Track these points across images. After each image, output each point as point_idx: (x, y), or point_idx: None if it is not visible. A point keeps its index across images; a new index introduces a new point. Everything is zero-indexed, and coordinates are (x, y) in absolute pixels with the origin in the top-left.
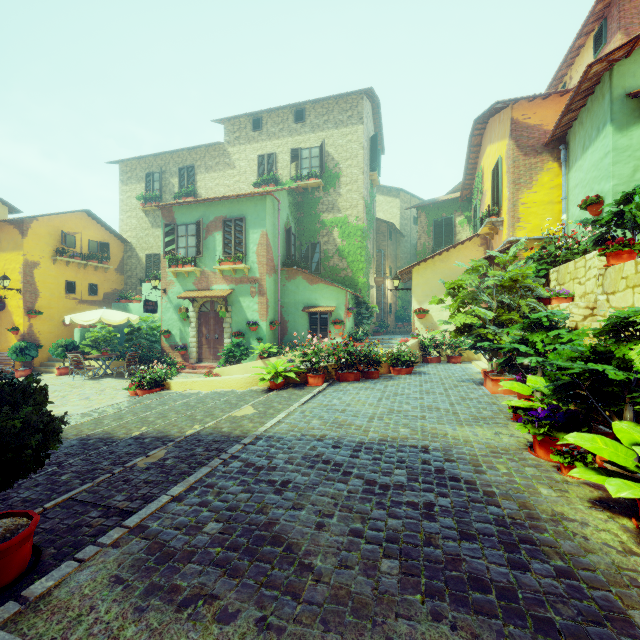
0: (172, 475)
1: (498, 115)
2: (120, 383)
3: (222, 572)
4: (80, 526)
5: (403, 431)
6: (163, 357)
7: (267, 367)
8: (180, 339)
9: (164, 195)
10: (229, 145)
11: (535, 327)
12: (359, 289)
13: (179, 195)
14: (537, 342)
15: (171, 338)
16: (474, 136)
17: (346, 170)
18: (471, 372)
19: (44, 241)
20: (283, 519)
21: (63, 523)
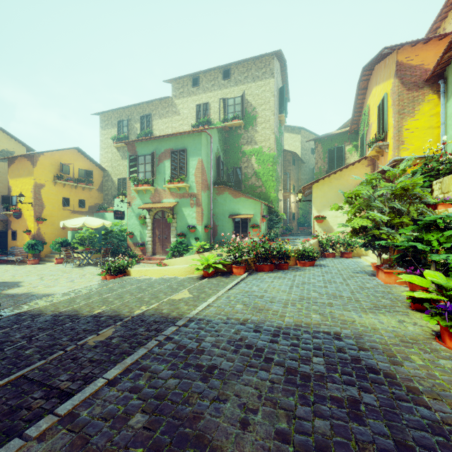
0: (114, 354)
1: (383, 61)
2: (97, 270)
3: None
4: (20, 408)
5: (315, 317)
6: (128, 251)
7: (201, 260)
8: (140, 238)
9: (130, 136)
10: (175, 98)
11: (429, 228)
12: (271, 201)
13: (140, 135)
14: (432, 241)
15: (134, 238)
16: (362, 81)
17: (261, 113)
18: (362, 265)
19: (48, 169)
20: (208, 413)
21: (7, 403)
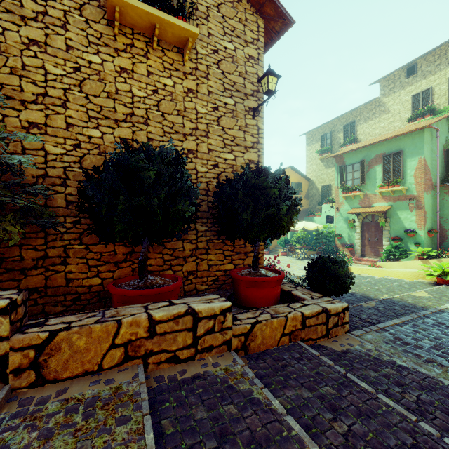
0: (386, 315)
1: None
2: None
3: (443, 359)
4: (352, 321)
5: None
6: (337, 251)
7: (434, 266)
8: (348, 240)
9: (333, 146)
10: (384, 97)
11: None
12: None
13: (344, 144)
14: None
15: (341, 239)
16: None
17: None
18: None
19: None
20: None
21: None
